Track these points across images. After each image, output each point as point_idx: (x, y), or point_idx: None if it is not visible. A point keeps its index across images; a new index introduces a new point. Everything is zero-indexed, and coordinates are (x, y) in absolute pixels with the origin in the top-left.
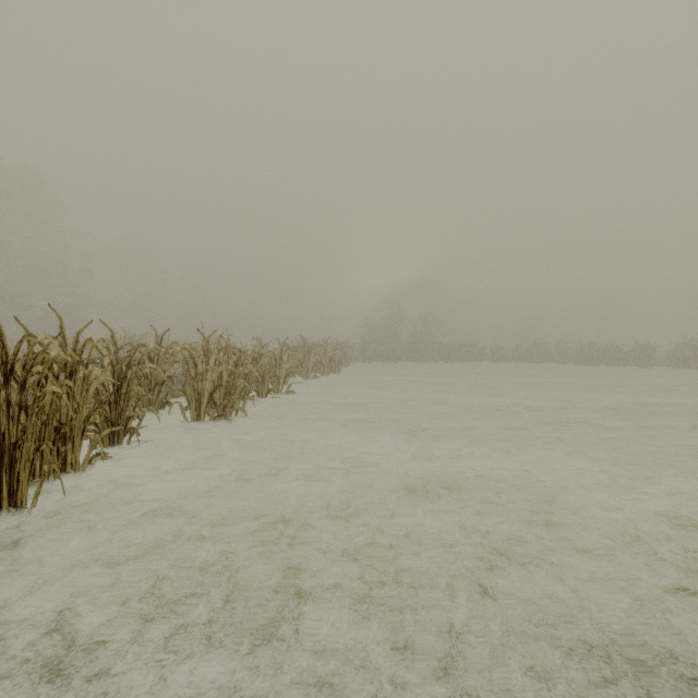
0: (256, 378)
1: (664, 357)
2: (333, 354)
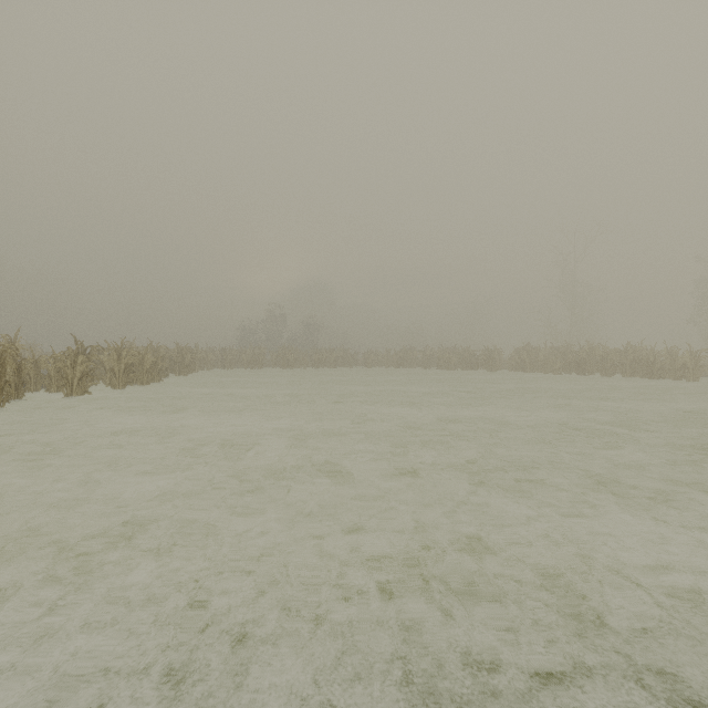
0: None
1: (508, 361)
2: (133, 361)
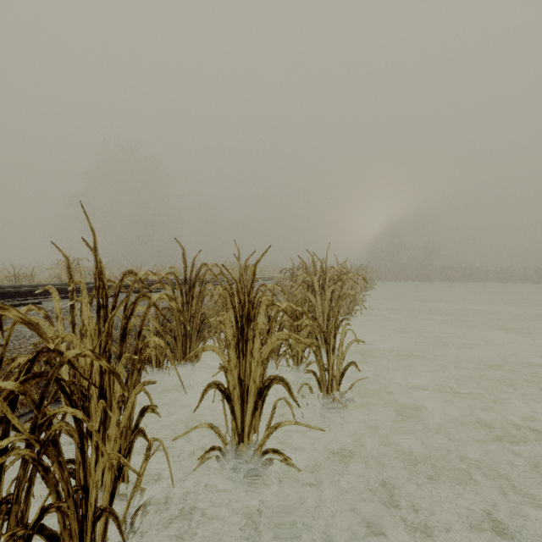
0: None
1: None
2: (370, 275)
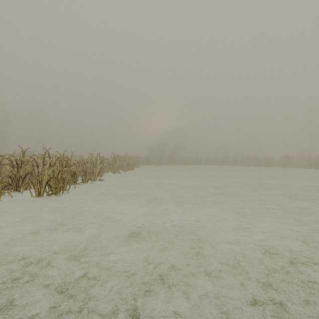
0: (82, 173)
1: (276, 162)
2: (129, 161)
